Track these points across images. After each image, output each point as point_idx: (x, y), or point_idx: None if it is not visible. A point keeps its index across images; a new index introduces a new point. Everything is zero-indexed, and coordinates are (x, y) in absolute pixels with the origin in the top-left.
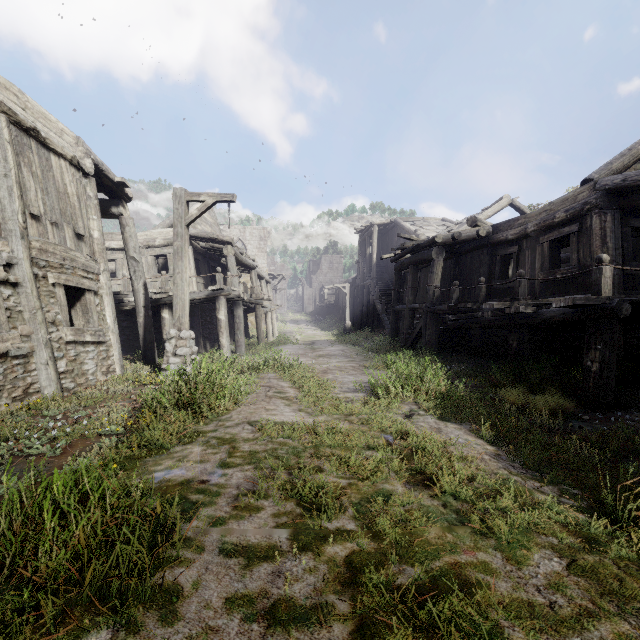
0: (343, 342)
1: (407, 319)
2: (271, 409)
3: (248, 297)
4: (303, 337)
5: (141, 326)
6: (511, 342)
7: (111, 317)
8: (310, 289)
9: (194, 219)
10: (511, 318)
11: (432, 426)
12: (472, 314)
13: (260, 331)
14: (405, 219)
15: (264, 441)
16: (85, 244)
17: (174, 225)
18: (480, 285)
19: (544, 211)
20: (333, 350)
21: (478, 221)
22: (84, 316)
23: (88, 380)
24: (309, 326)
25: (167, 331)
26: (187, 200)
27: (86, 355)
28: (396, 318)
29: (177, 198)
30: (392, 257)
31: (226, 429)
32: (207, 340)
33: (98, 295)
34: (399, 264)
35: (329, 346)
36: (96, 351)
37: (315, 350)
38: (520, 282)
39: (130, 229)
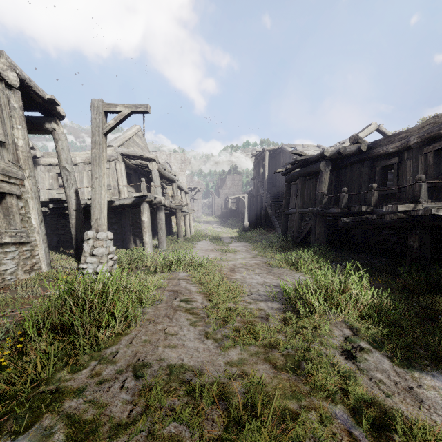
0: (244, 238)
1: (297, 221)
2: (171, 334)
3: (169, 203)
4: (213, 234)
5: (73, 227)
6: (412, 243)
7: (36, 219)
8: (218, 199)
9: (111, 128)
10: (413, 220)
11: (404, 385)
12: (366, 216)
13: (179, 230)
14: (289, 146)
15: (140, 436)
16: (7, 151)
17: (92, 134)
18: (372, 190)
19: (427, 124)
20: (237, 246)
21: (359, 138)
22: (5, 218)
23: (5, 280)
24: (217, 225)
25: (85, 232)
26: (104, 111)
27: (4, 256)
28: (286, 220)
29: (95, 108)
30: (283, 171)
31: (88, 396)
32: (137, 237)
33: (22, 199)
34: (289, 177)
35: (233, 242)
36: (17, 251)
37: (222, 246)
38: (421, 185)
39: (62, 143)
